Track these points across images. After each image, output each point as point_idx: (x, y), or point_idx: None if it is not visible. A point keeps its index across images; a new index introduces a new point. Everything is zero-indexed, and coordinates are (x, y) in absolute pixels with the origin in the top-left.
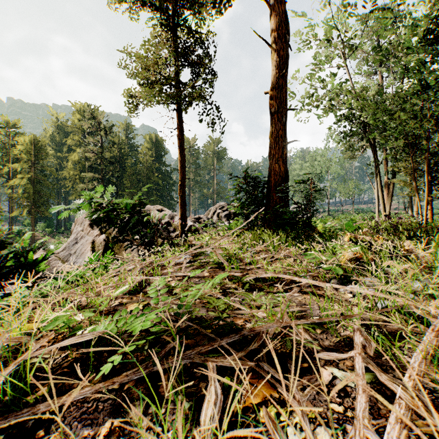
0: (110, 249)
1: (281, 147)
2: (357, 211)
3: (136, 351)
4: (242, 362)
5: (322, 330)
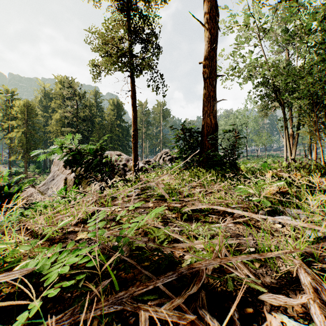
0: (79, 184)
1: (212, 104)
2: (268, 156)
3: (68, 289)
4: (179, 314)
5: (260, 264)
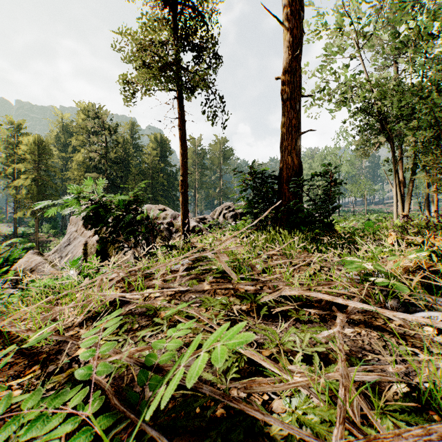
0: (104, 251)
1: (294, 137)
2: (369, 212)
3: None
4: None
5: None
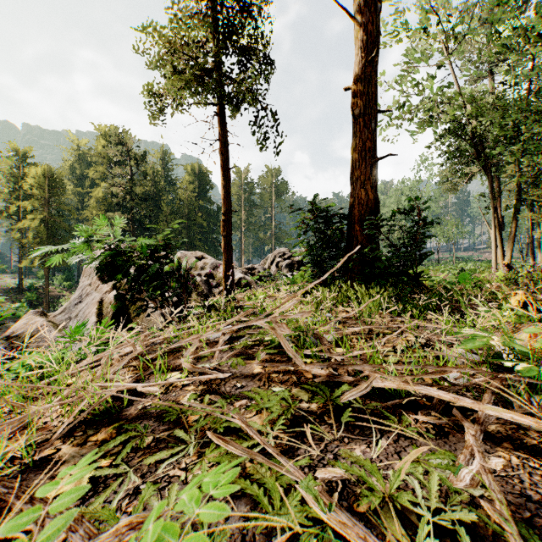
0: (125, 311)
1: (369, 164)
2: (457, 260)
3: None
4: None
5: None
